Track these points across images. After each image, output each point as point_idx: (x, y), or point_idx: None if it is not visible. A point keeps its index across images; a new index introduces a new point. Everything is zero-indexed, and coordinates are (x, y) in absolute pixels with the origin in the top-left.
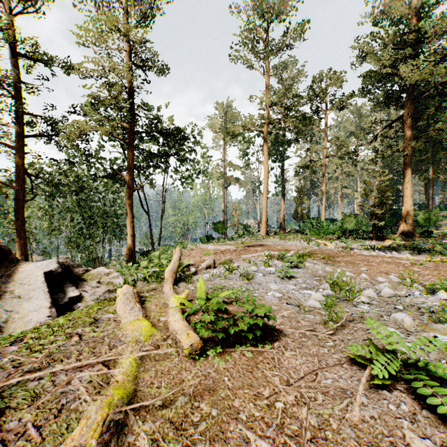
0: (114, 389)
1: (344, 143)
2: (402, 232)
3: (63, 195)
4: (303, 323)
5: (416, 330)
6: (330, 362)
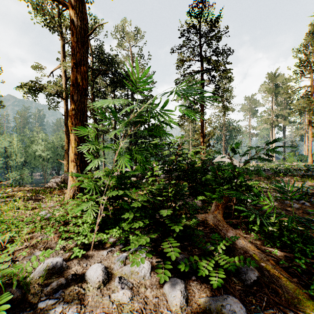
0: None
1: None
2: None
3: None
4: None
5: None
6: None
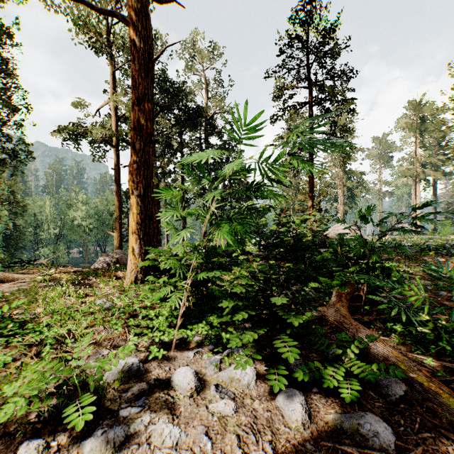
0: None
1: None
2: None
3: None
4: None
5: None
6: None
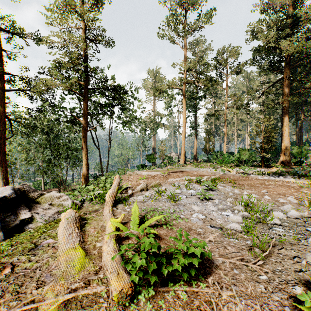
0: None
1: (240, 98)
2: (282, 162)
3: (36, 135)
4: (230, 248)
5: None
6: (272, 307)
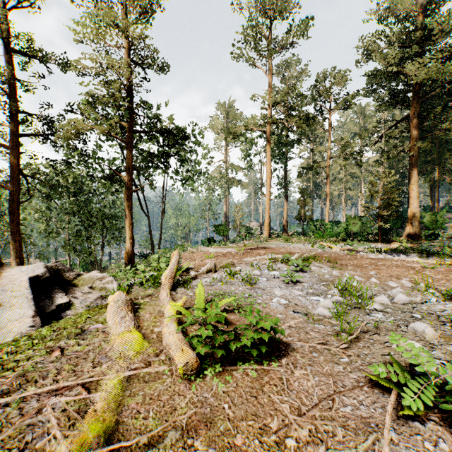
0: (91, 420)
1: (349, 144)
2: (408, 235)
3: (60, 197)
4: (313, 334)
5: (439, 343)
6: (346, 384)
